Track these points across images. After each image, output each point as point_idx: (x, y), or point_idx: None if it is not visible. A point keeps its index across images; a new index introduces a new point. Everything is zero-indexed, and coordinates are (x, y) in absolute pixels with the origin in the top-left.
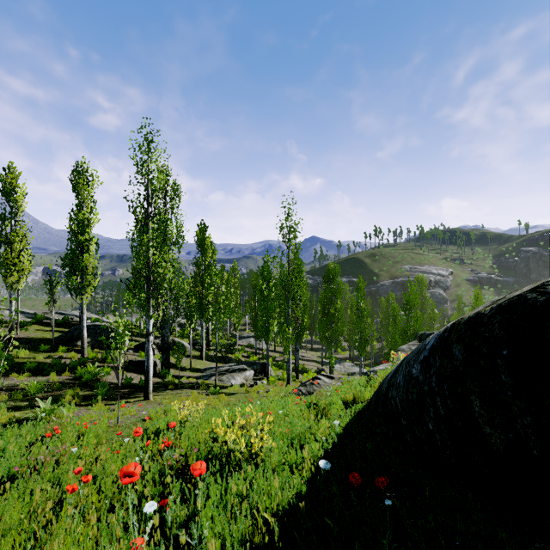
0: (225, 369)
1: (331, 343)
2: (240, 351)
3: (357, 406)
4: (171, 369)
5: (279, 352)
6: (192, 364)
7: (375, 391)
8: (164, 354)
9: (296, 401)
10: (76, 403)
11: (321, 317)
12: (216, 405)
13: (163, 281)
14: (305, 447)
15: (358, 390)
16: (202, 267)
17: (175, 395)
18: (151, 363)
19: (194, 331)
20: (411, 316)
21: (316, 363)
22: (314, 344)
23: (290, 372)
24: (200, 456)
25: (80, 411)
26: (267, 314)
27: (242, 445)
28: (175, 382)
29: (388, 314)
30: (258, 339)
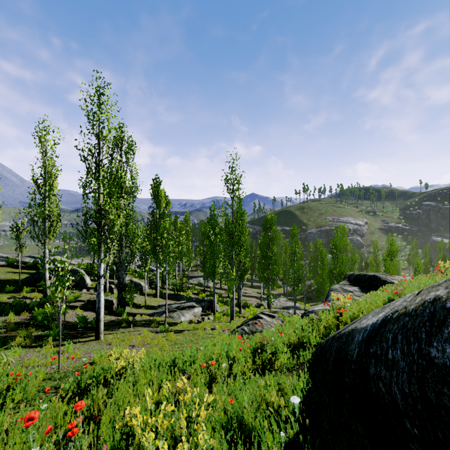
0: (176, 306)
1: (268, 282)
2: (190, 289)
3: (305, 356)
4: (127, 307)
5: (225, 289)
6: (147, 302)
7: (326, 342)
8: (120, 294)
9: (239, 344)
10: (26, 345)
11: (260, 260)
12: (163, 345)
13: (113, 226)
14: (254, 431)
15: (304, 336)
16: (156, 216)
17: (126, 334)
18: (102, 305)
19: (152, 272)
20: (337, 259)
21: (256, 299)
22: (253, 282)
23: (233, 309)
24: (117, 446)
25: (27, 353)
26: (214, 258)
27: (169, 441)
28: (129, 320)
29: (316, 256)
30: (206, 278)
